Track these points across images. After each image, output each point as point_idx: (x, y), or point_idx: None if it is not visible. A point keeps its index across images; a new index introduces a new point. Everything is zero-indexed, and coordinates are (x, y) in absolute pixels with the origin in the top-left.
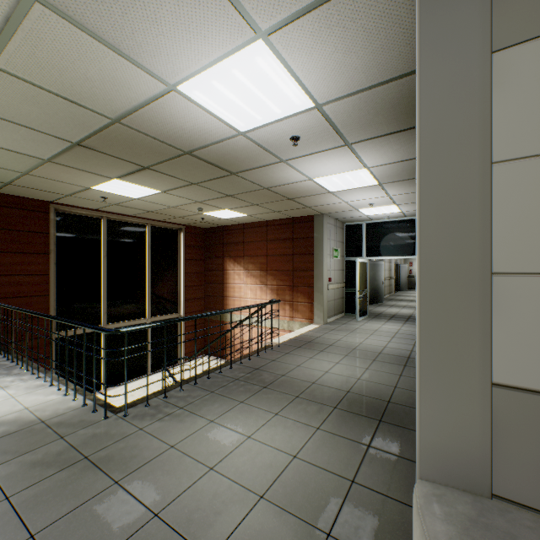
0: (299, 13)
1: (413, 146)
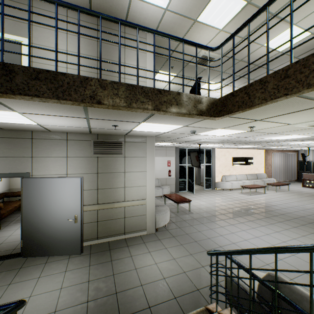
0: (162, 17)
1: (69, 1)
